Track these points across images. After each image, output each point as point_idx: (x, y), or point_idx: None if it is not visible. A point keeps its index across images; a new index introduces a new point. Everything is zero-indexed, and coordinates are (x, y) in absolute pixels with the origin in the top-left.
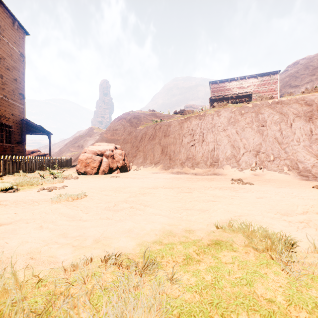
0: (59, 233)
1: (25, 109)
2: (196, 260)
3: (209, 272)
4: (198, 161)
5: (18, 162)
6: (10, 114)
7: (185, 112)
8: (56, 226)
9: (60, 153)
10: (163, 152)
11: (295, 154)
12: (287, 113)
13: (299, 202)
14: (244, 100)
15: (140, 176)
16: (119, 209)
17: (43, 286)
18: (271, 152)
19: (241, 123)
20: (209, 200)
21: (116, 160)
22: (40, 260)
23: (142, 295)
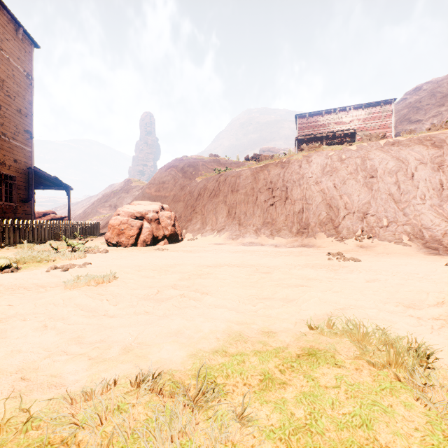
0: (71, 336)
1: (33, 152)
2: (279, 381)
3: (301, 403)
4: (280, 227)
5: (22, 229)
6: (12, 159)
7: (261, 157)
8: (67, 325)
9: (84, 215)
10: (230, 214)
11: (419, 217)
12: (407, 159)
13: (430, 288)
14: (344, 141)
15: (197, 248)
16: (163, 299)
17: (35, 429)
18: (384, 215)
19: (340, 174)
20: (297, 284)
21: (162, 225)
22: (37, 381)
23: (193, 447)
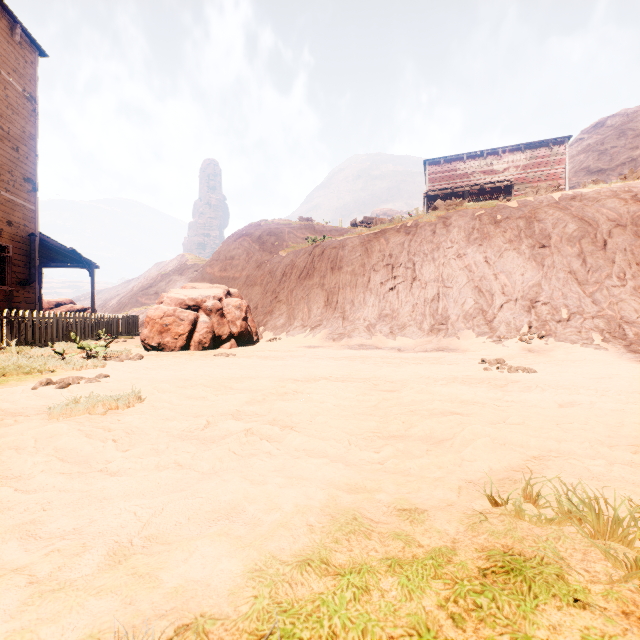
0: (18, 519)
1: (37, 212)
2: None
3: None
4: (405, 321)
5: (15, 324)
6: (5, 221)
7: (374, 222)
8: (21, 493)
9: (119, 307)
10: (330, 303)
11: (617, 305)
12: (596, 219)
13: None
14: (495, 198)
15: (280, 353)
16: (215, 438)
17: None
18: (563, 302)
19: (495, 242)
20: (445, 411)
21: (227, 319)
22: None
23: None
